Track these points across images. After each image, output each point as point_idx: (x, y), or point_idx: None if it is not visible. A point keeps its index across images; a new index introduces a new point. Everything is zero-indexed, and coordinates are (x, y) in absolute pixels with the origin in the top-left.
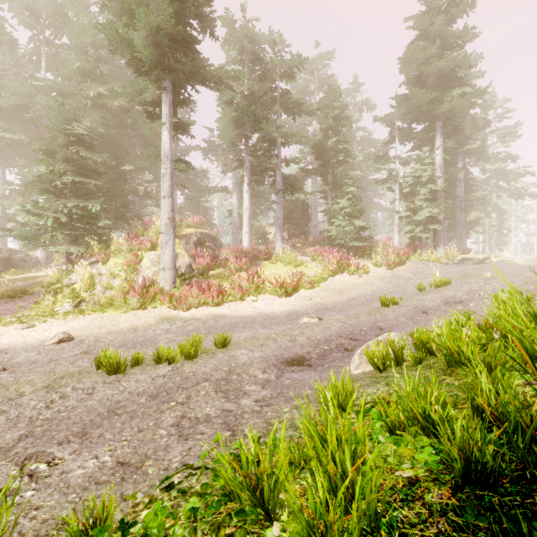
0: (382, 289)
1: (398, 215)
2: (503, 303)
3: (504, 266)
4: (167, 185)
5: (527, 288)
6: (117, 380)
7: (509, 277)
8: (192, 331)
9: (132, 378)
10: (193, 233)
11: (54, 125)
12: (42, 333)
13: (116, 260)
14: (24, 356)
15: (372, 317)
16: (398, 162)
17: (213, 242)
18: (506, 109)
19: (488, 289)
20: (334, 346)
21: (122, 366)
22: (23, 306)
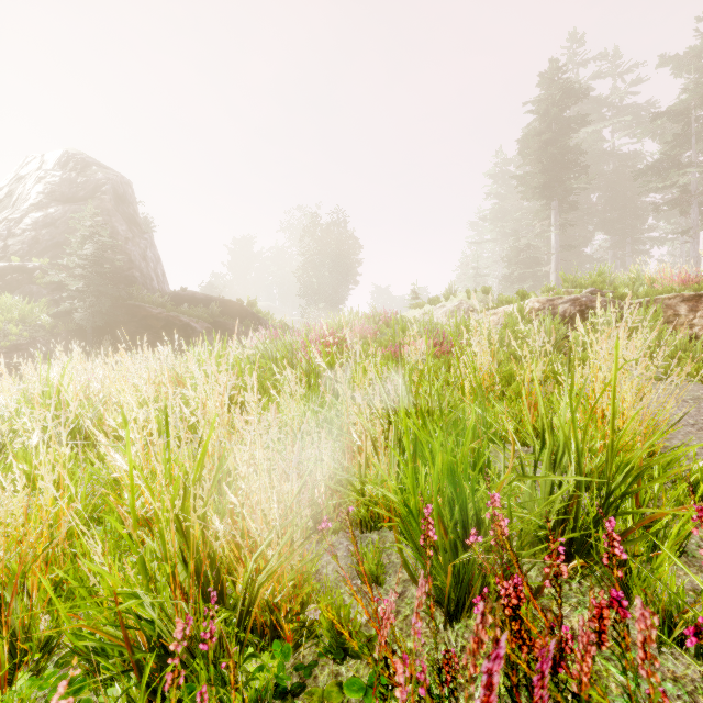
0: None
1: None
2: None
3: None
4: (553, 265)
5: None
6: None
7: None
8: None
9: None
10: None
11: (512, 245)
12: None
13: None
14: None
15: None
16: None
17: None
18: None
19: None
20: None
21: None
22: None
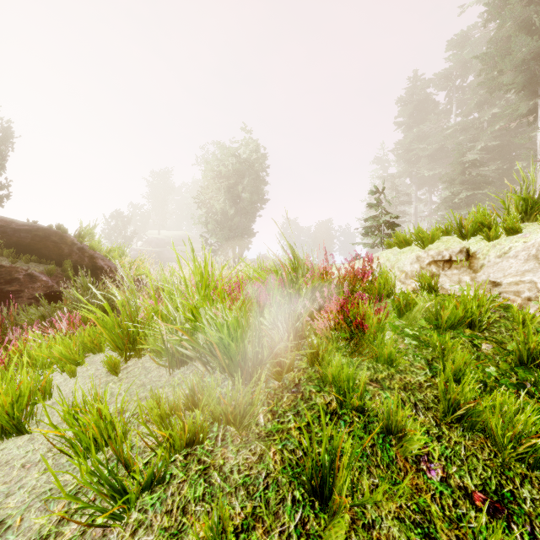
0: None
1: None
2: None
3: None
4: None
5: None
6: None
7: None
8: None
9: None
10: None
11: (454, 161)
12: None
13: None
14: None
15: None
16: None
17: None
18: None
19: None
20: None
21: None
22: None
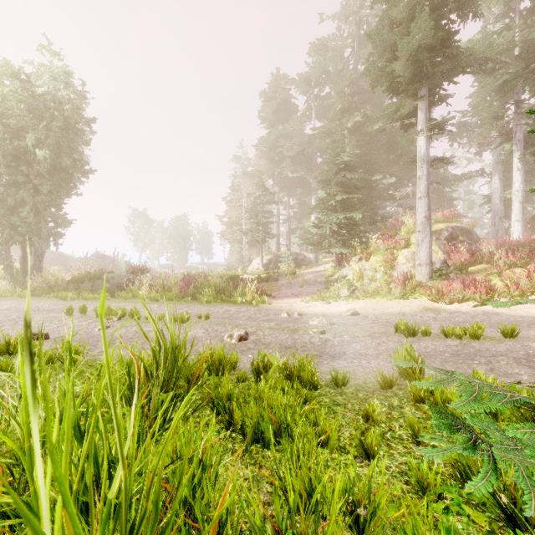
0: None
1: None
2: None
3: None
4: (423, 186)
5: None
6: (415, 341)
7: None
8: (461, 322)
9: (427, 342)
10: (443, 228)
11: (329, 160)
12: (337, 308)
13: (374, 258)
14: (336, 319)
15: None
16: None
17: (467, 236)
18: None
19: None
20: None
21: (416, 333)
22: (319, 290)
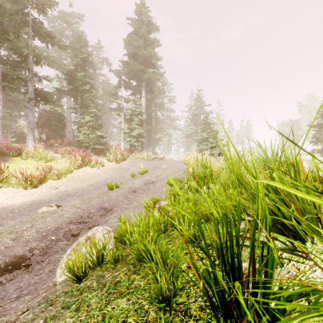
0: (112, 177)
1: (123, 131)
2: (172, 190)
3: (170, 161)
4: None
5: (179, 174)
6: None
7: (172, 167)
8: None
9: None
10: None
11: None
12: None
13: None
14: None
15: (101, 199)
16: (123, 100)
17: None
18: (171, 88)
19: (164, 174)
20: (62, 233)
21: None
22: None
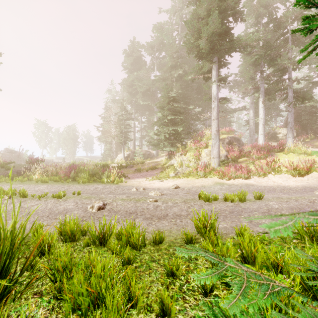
0: None
1: None
2: None
3: None
4: (215, 113)
5: None
6: (209, 204)
7: None
8: (234, 190)
9: (216, 204)
10: (226, 137)
11: (164, 95)
12: (167, 184)
13: (189, 153)
14: (165, 191)
15: None
16: None
17: (237, 142)
18: None
19: None
20: None
21: (210, 199)
22: (157, 173)
